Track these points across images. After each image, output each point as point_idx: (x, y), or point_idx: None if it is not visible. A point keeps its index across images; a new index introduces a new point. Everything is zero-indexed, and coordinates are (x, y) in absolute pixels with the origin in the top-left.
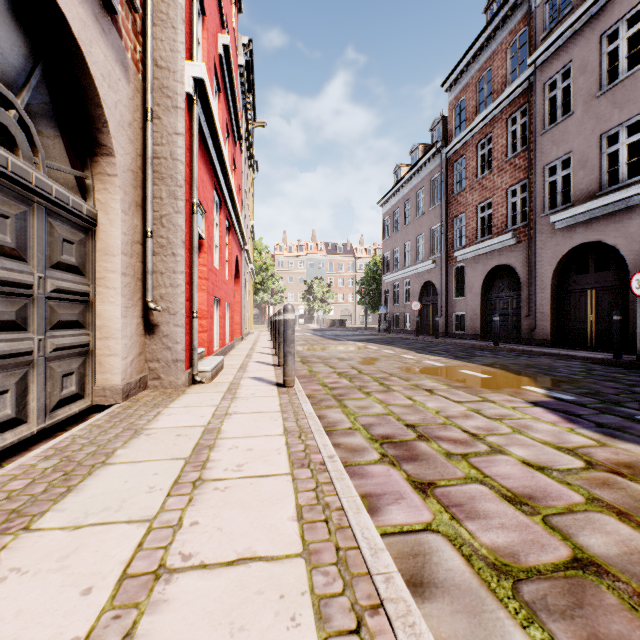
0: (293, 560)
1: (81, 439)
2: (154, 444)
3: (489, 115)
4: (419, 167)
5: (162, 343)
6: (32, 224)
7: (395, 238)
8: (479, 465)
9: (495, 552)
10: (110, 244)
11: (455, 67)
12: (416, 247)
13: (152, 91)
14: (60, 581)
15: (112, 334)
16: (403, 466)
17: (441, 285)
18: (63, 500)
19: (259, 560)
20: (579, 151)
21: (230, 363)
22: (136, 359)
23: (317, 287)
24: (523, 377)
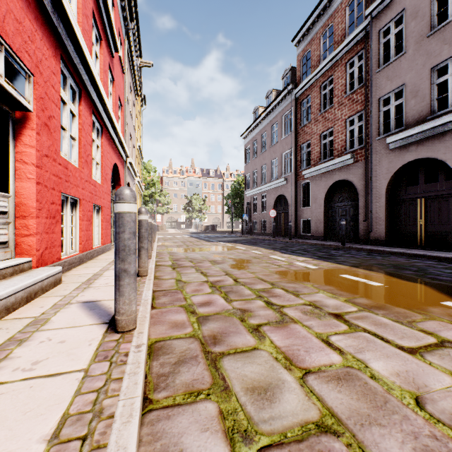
0: None
1: None
2: None
3: (331, 61)
4: (274, 106)
5: None
6: None
7: (254, 162)
8: None
9: None
10: None
11: (303, 25)
12: (271, 168)
13: None
14: None
15: None
16: None
17: (291, 197)
18: None
19: None
20: (411, 83)
21: (82, 272)
22: None
23: (195, 201)
24: (417, 284)
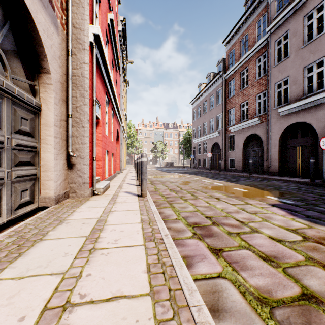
0: (144, 297)
1: (30, 225)
2: (70, 228)
3: (247, 57)
4: (211, 84)
5: (77, 174)
6: (3, 109)
7: (199, 120)
8: (246, 239)
9: (258, 290)
10: (48, 121)
11: (229, 33)
12: (209, 125)
13: (71, 40)
14: (6, 312)
15: (49, 169)
16: (205, 240)
17: (222, 144)
18: (15, 261)
19: (124, 297)
20: (293, 76)
21: (113, 184)
22: (63, 182)
23: (159, 145)
24: (265, 191)
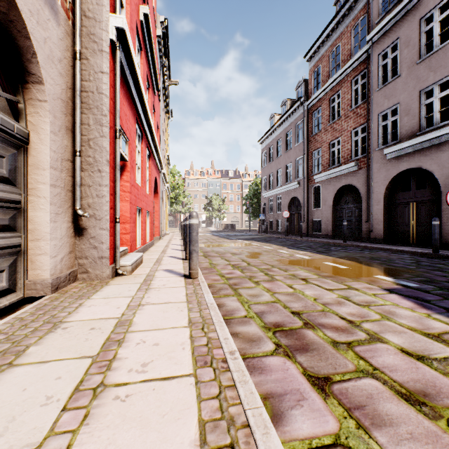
0: None
1: None
2: (67, 339)
3: (338, 78)
4: (288, 115)
5: (89, 243)
6: None
7: (270, 166)
8: (365, 355)
9: None
10: (41, 160)
11: (314, 43)
12: (286, 172)
13: (80, 35)
14: None
15: (42, 236)
16: (297, 358)
17: (304, 199)
18: None
19: None
20: (404, 103)
21: (149, 257)
22: (66, 257)
23: (215, 201)
24: (372, 267)
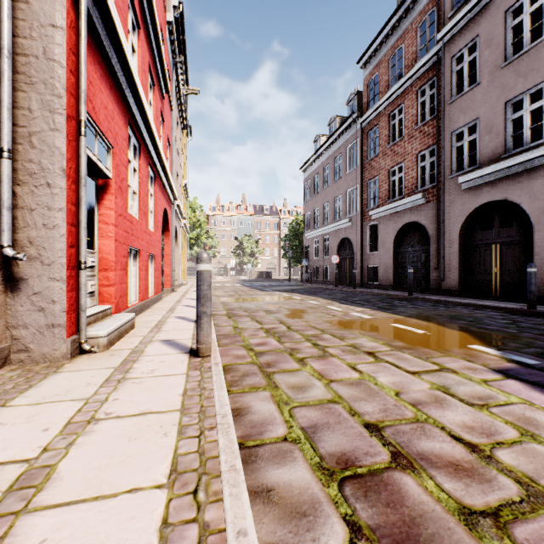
0: None
1: None
2: None
3: (400, 88)
4: (337, 136)
5: (31, 303)
6: None
7: (315, 199)
8: None
9: None
10: None
11: (370, 45)
12: (334, 207)
13: None
14: None
15: None
16: None
17: (357, 241)
18: None
19: None
20: (485, 118)
21: (147, 319)
22: None
23: (246, 243)
24: (459, 332)
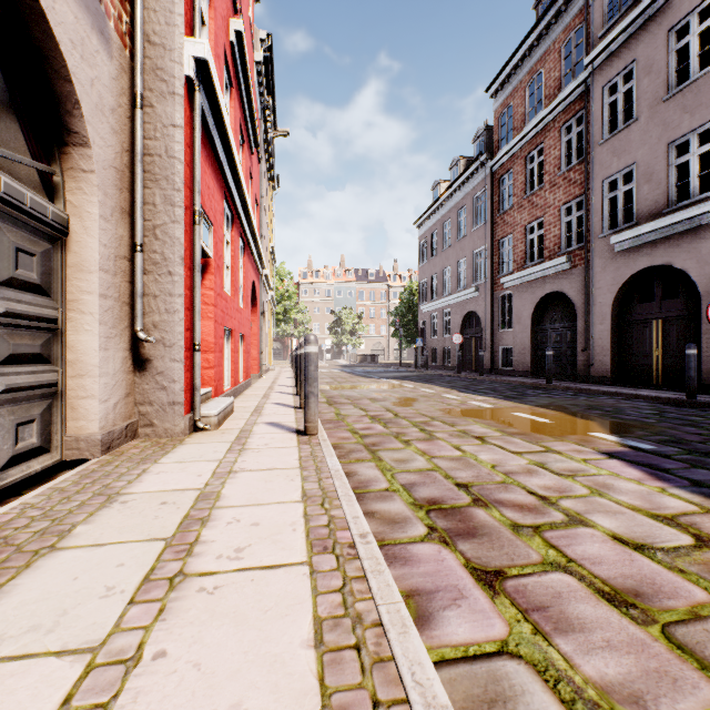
0: None
1: (33, 510)
2: (129, 517)
3: (540, 123)
4: (461, 183)
5: (155, 382)
6: None
7: (433, 263)
8: (558, 543)
9: (608, 694)
10: (85, 258)
11: (501, 70)
12: (457, 273)
13: (142, 71)
14: None
15: (88, 371)
16: (459, 545)
17: (485, 315)
18: None
19: None
20: (643, 163)
21: (243, 405)
22: (122, 402)
23: (346, 318)
24: (587, 421)
